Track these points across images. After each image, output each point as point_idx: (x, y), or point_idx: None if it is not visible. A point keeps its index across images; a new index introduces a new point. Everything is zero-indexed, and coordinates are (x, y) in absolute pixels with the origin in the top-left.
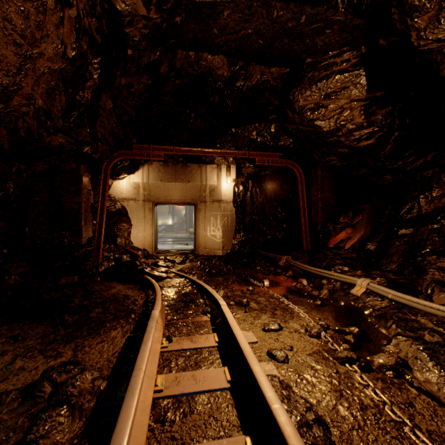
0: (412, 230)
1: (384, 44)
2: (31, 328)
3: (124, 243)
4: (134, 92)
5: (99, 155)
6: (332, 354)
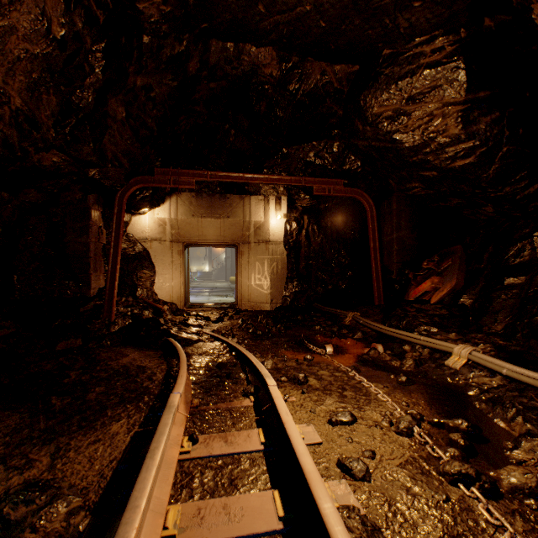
0: (524, 279)
1: (492, 25)
2: (0, 418)
3: (145, 294)
4: (155, 97)
5: (110, 181)
6: (435, 465)
